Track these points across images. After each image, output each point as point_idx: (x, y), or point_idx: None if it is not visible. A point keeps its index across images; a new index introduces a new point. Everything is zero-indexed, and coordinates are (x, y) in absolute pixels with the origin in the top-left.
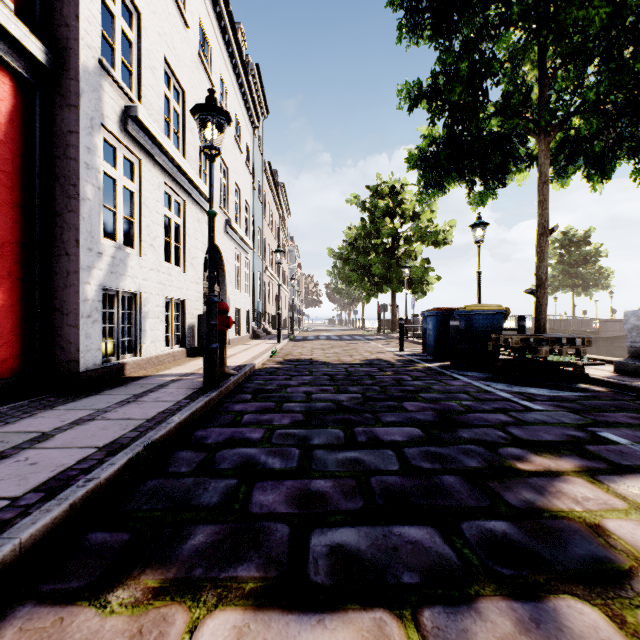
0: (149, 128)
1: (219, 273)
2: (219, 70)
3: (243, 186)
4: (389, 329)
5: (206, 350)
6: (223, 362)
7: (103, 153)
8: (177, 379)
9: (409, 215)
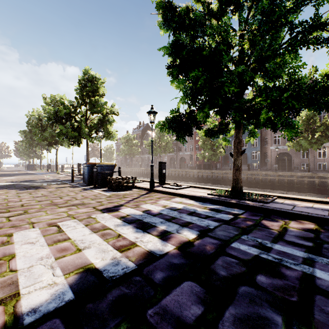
0: None
1: None
2: None
3: None
4: None
5: None
6: None
7: None
8: None
9: None
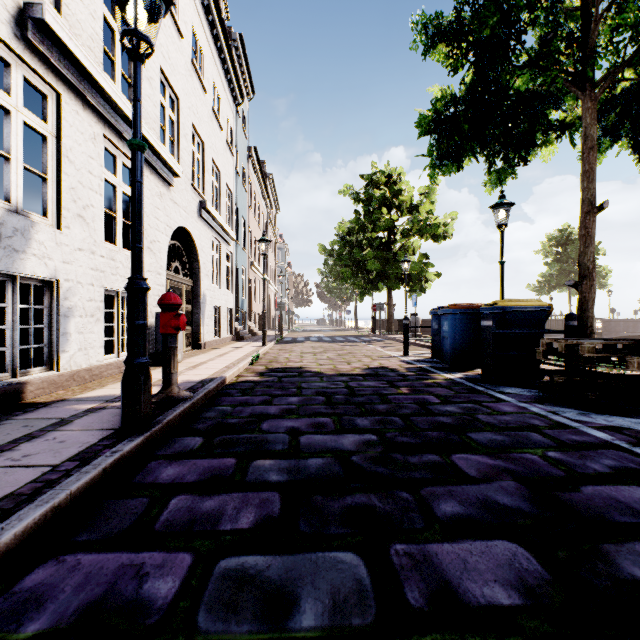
0: (67, 44)
1: (192, 264)
2: (191, 22)
3: (223, 167)
4: (383, 329)
5: (126, 368)
6: (171, 380)
7: None
8: (97, 408)
9: (406, 207)
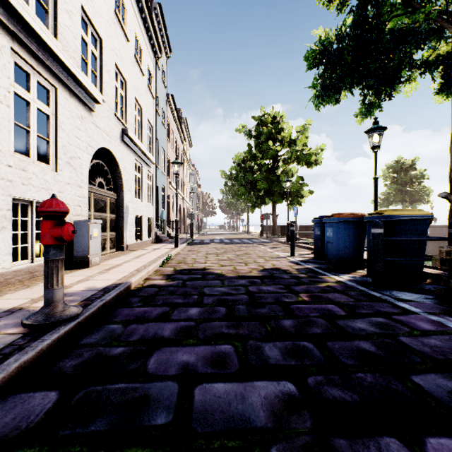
0: None
1: (116, 181)
2: None
3: (145, 105)
4: (268, 233)
5: None
6: (53, 297)
7: (14, 73)
8: None
9: (287, 141)
